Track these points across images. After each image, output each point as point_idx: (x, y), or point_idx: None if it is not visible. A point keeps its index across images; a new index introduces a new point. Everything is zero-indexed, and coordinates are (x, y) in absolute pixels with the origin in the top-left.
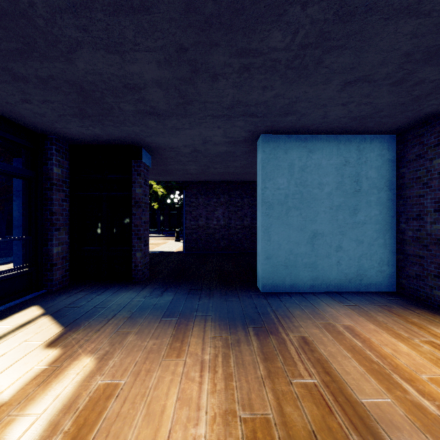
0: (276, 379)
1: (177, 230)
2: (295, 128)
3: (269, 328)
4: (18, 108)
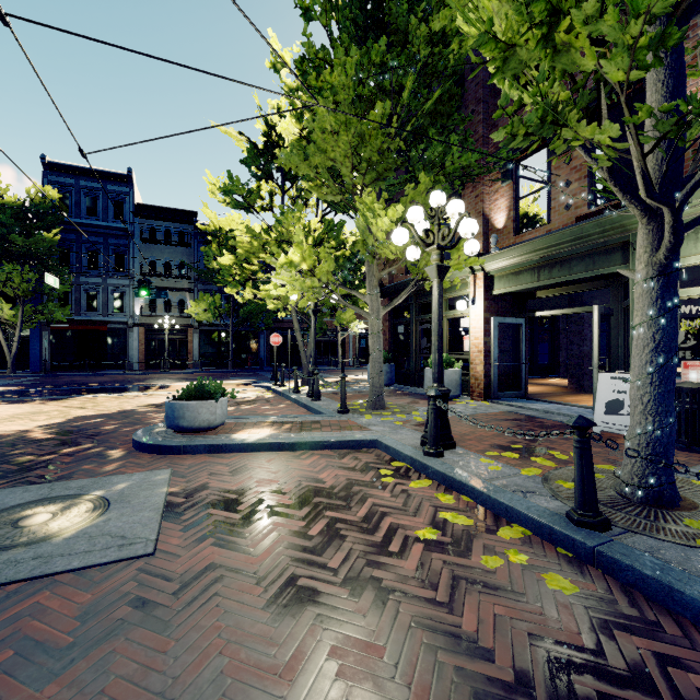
0: None
1: None
2: None
3: None
4: None
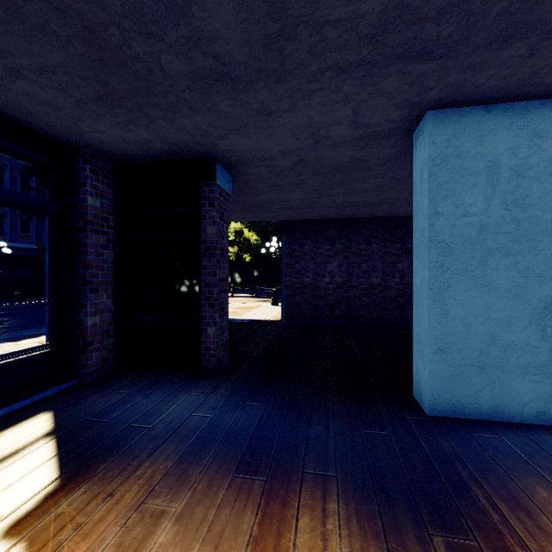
0: None
1: (274, 290)
2: (510, 85)
3: (489, 550)
4: (13, 95)
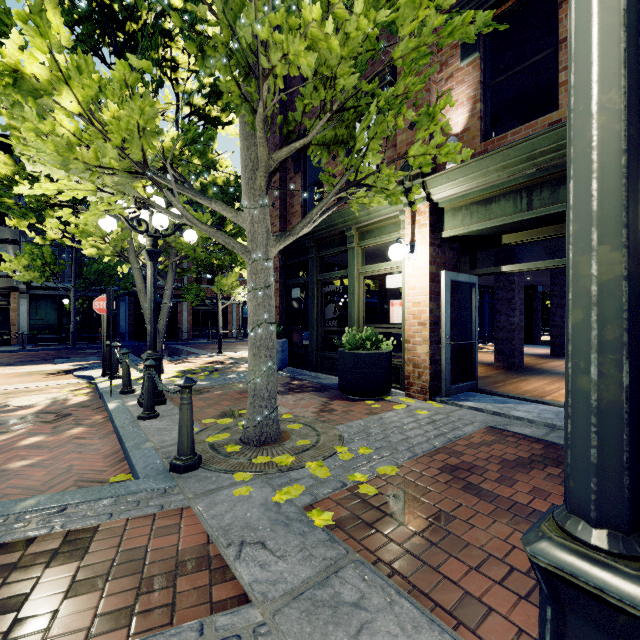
0: None
1: None
2: None
3: None
4: None
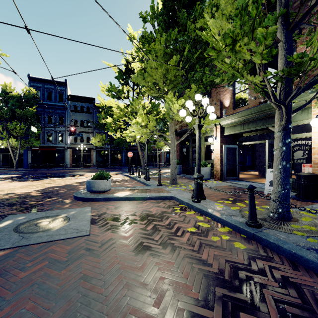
0: None
1: None
2: None
3: None
4: None
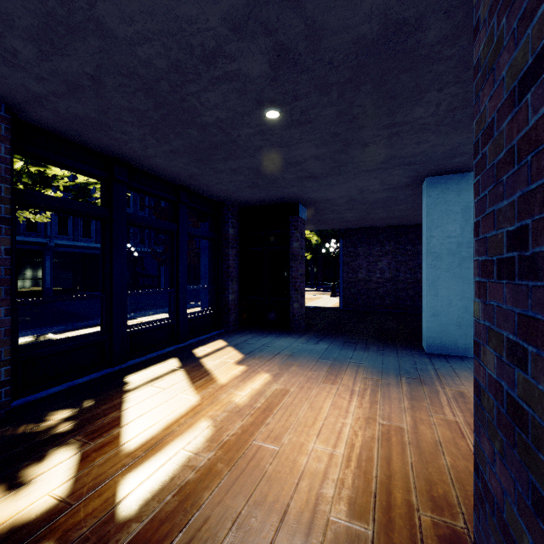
0: (417, 411)
1: (333, 284)
2: (470, 167)
3: (423, 380)
4: (211, 188)
